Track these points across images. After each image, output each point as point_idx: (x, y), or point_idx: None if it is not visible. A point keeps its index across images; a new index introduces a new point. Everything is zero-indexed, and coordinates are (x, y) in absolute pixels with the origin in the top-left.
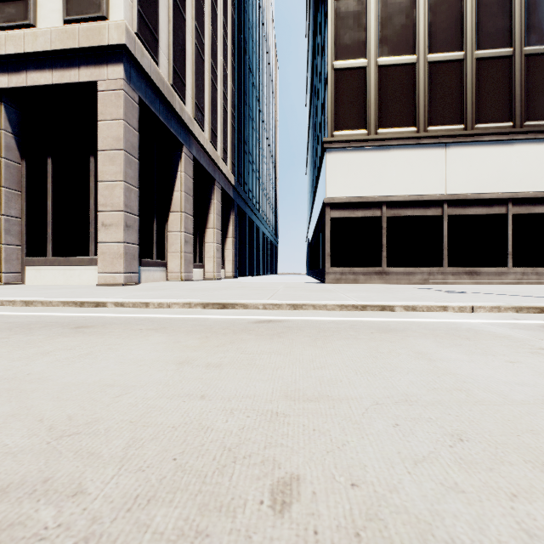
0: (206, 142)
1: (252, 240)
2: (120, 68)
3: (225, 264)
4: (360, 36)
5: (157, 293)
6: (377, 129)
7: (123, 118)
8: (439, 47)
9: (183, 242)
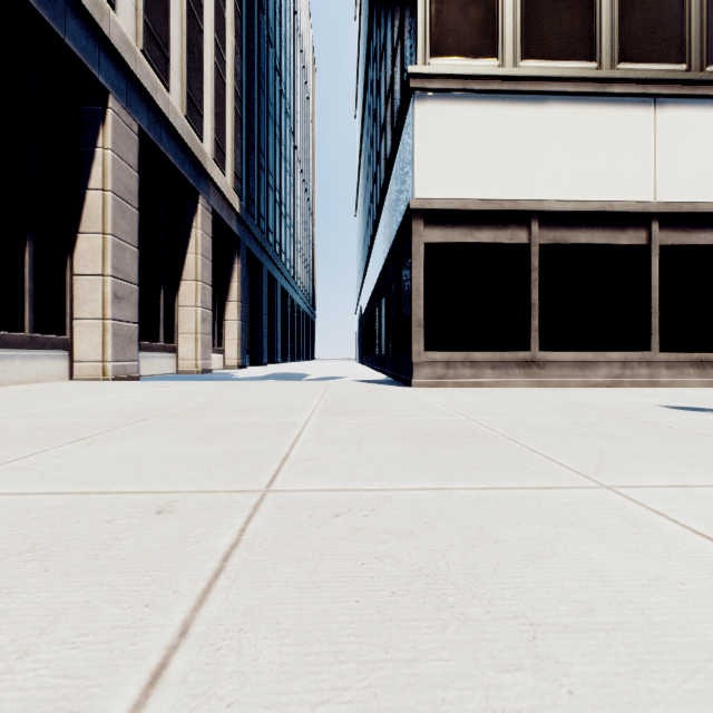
0: (173, 111)
1: (274, 309)
2: None
3: (225, 346)
4: None
5: None
6: (520, 59)
7: None
8: None
9: (108, 298)
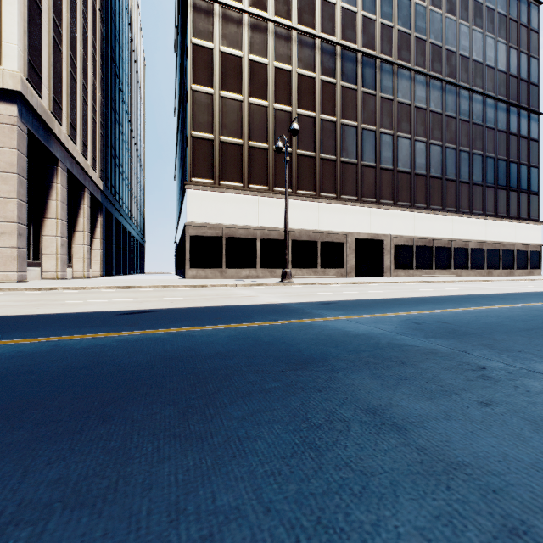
0: (78, 155)
1: (118, 241)
2: (14, 107)
3: (92, 264)
4: (209, 119)
5: (74, 284)
6: (220, 181)
7: (17, 148)
8: (256, 139)
9: (59, 245)
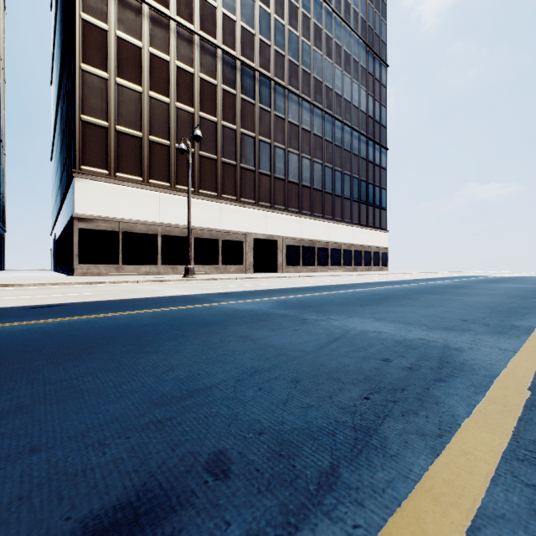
0: None
1: None
2: None
3: None
4: (103, 105)
5: None
6: (116, 173)
7: None
8: (156, 134)
9: None
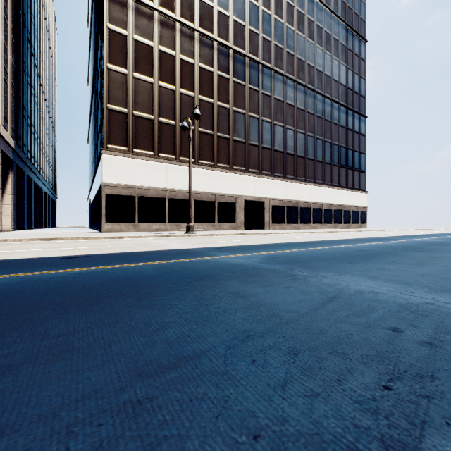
0: None
1: (30, 196)
2: None
3: (2, 218)
4: (124, 95)
5: None
6: (133, 149)
7: None
8: (164, 116)
9: None
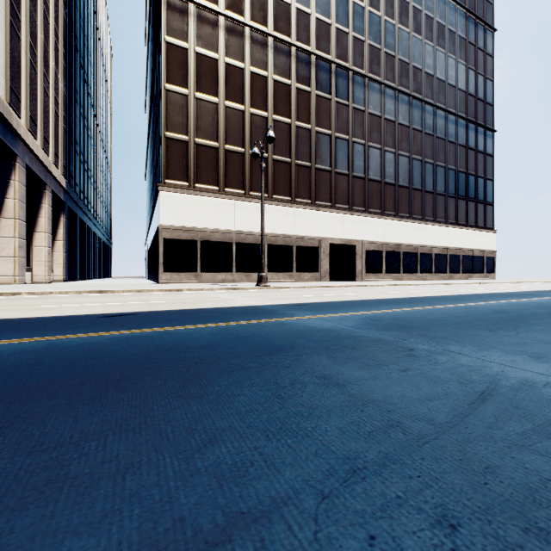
0: (39, 150)
1: (83, 242)
2: None
3: (54, 268)
4: (184, 120)
5: (38, 289)
6: (195, 184)
7: None
8: (231, 142)
9: (17, 247)
